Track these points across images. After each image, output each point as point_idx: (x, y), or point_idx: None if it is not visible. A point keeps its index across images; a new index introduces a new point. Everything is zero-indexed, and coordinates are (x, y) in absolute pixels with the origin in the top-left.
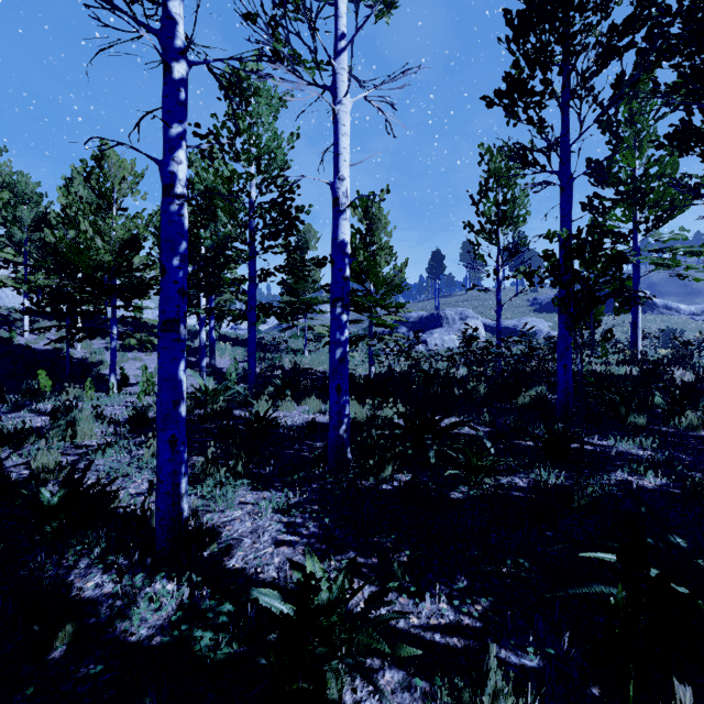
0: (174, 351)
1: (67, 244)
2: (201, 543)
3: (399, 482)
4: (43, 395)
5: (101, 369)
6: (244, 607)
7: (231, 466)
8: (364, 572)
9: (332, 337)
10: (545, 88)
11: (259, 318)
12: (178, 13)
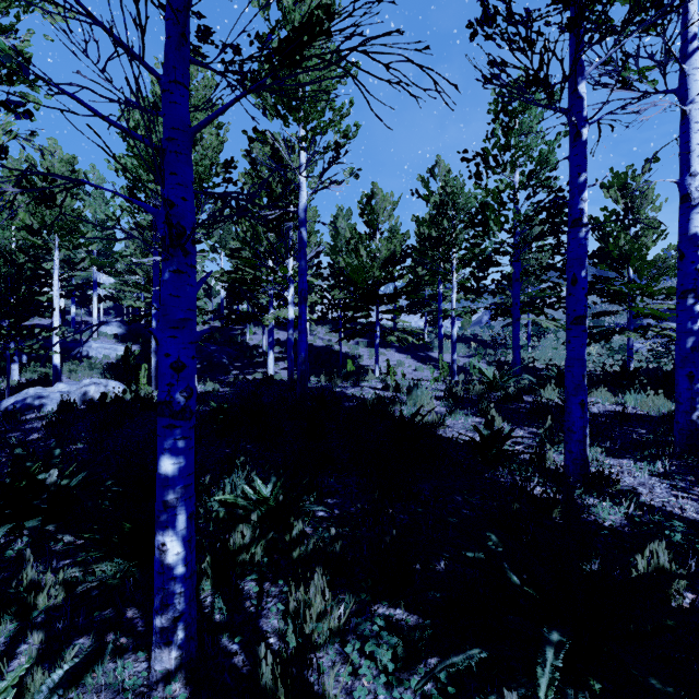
0: (582, 339)
1: (352, 267)
2: (608, 482)
3: None
4: (361, 377)
5: (360, 361)
6: (694, 526)
7: None
8: None
9: (681, 327)
10: None
11: None
12: (584, 92)
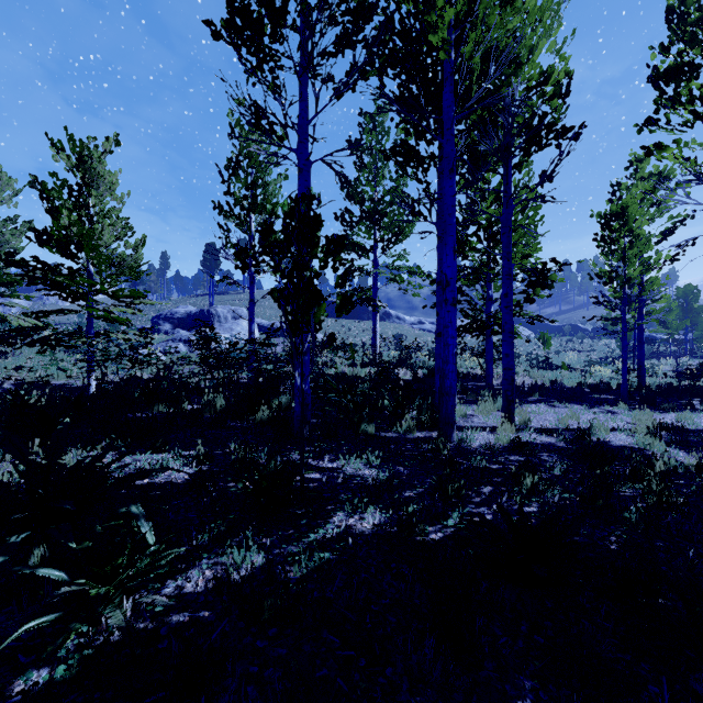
0: None
1: None
2: None
3: None
4: None
5: None
6: None
7: None
8: None
9: None
10: (274, 29)
11: None
12: None
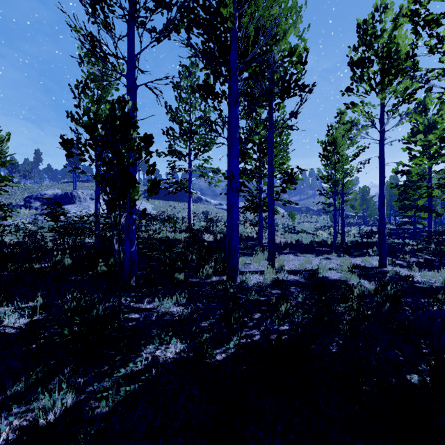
0: None
1: None
2: None
3: None
4: None
5: None
6: None
7: None
8: None
9: None
10: None
11: None
12: None
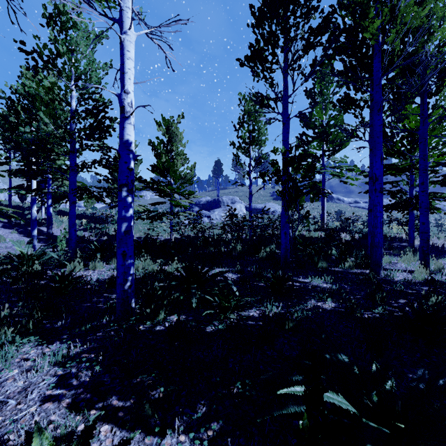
0: None
1: None
2: None
3: (168, 324)
4: None
5: None
6: None
7: (22, 325)
8: (120, 416)
9: (119, 214)
10: (273, 58)
11: (81, 198)
12: None
